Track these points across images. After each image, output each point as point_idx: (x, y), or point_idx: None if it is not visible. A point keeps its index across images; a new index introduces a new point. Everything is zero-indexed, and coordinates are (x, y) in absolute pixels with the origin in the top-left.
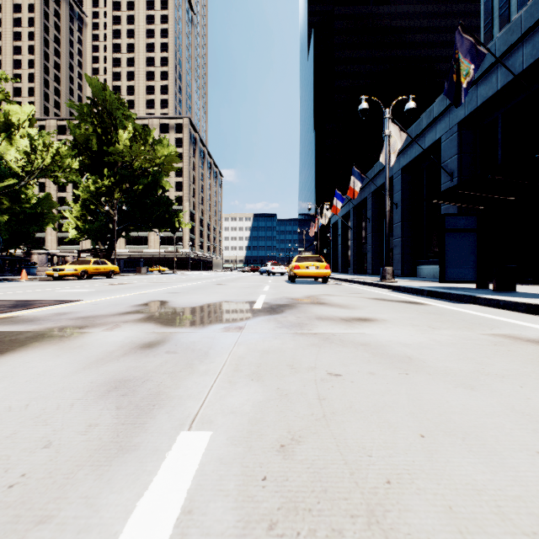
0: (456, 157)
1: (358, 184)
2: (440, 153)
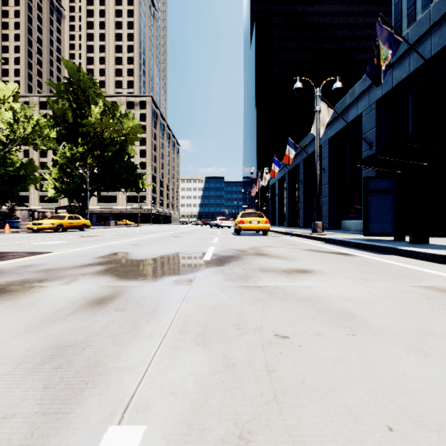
0: (374, 130)
1: (292, 152)
2: (360, 127)
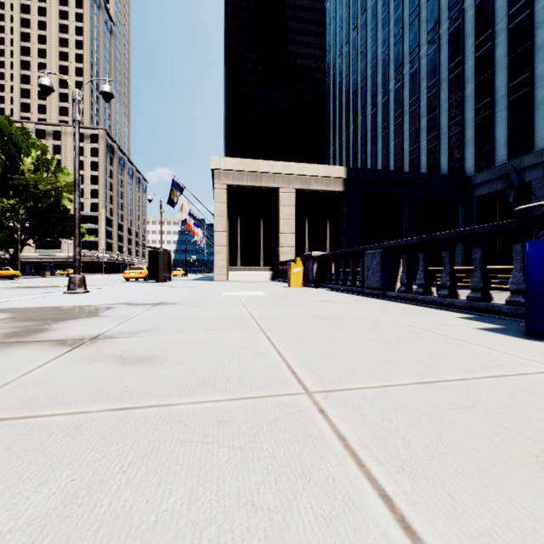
0: None
1: (192, 221)
2: None
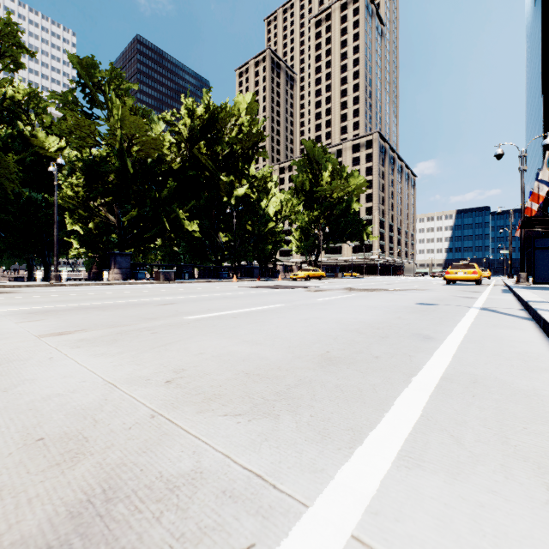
0: None
1: (543, 188)
2: None
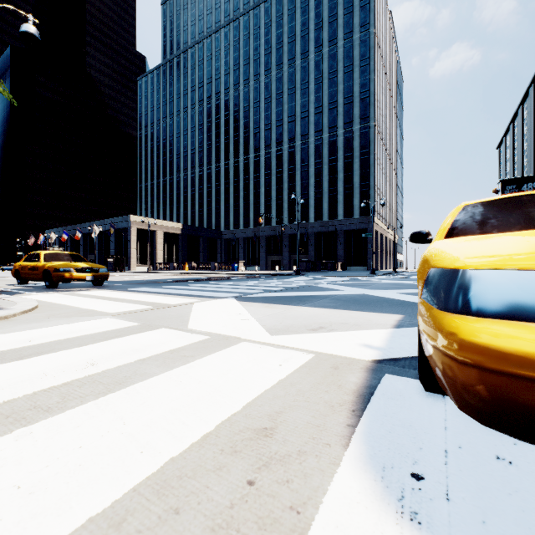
0: (114, 238)
1: (80, 234)
2: None
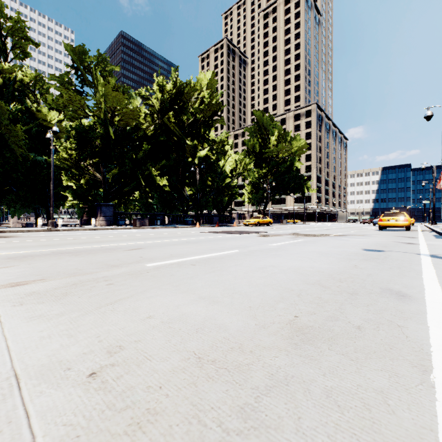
0: None
1: None
2: None
